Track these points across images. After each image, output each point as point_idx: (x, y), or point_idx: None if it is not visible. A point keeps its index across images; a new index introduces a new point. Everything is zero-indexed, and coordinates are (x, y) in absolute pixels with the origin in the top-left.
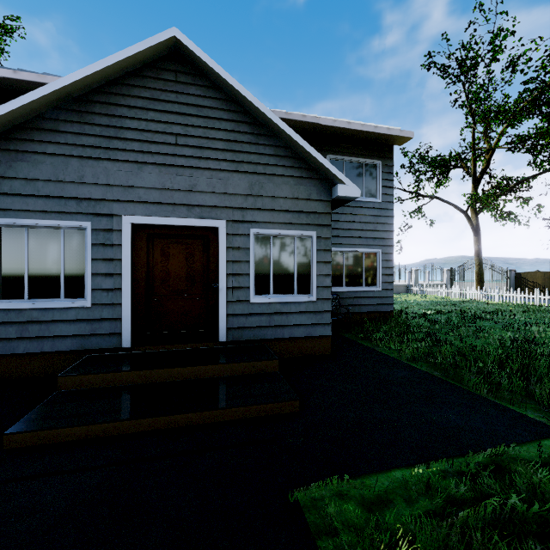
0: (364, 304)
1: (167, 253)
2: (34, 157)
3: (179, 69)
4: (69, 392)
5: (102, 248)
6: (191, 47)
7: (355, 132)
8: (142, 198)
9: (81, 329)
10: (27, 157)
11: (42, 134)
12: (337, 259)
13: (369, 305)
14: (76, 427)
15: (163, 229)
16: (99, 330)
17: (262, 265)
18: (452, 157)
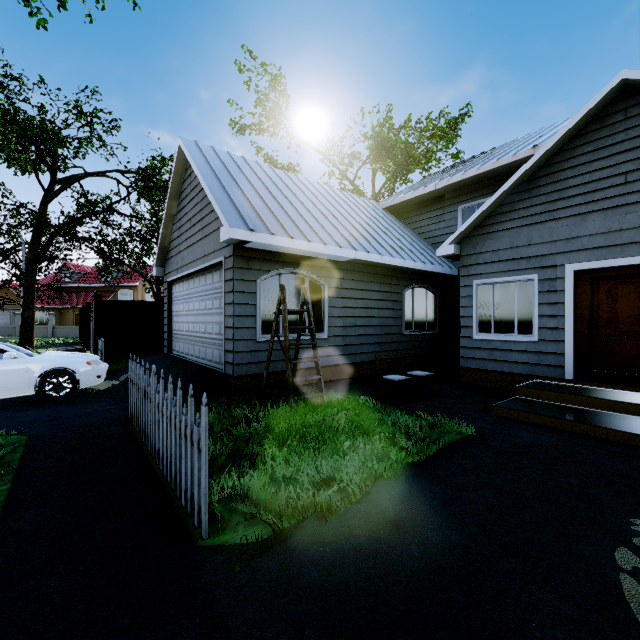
0: None
1: (613, 295)
2: (497, 234)
3: (629, 104)
4: (524, 398)
5: (547, 294)
6: None
7: None
8: (584, 246)
9: (529, 359)
10: (492, 236)
11: (502, 217)
12: None
13: None
14: (532, 414)
15: (609, 270)
16: (544, 361)
17: None
18: None
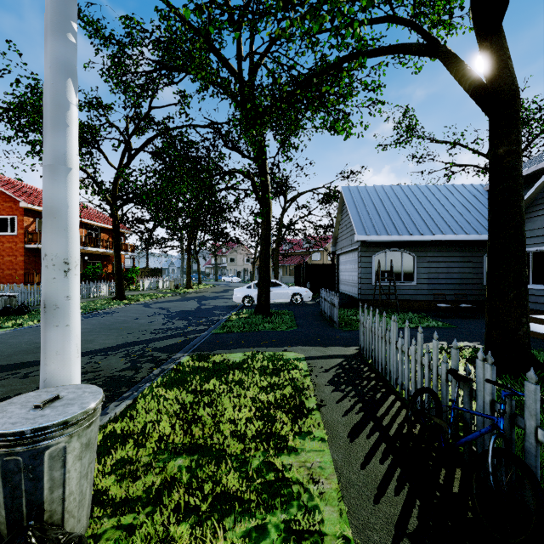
0: None
1: None
2: (533, 219)
3: None
4: None
5: None
6: None
7: None
8: None
9: None
10: (531, 220)
11: (536, 207)
12: None
13: None
14: None
15: None
16: None
17: None
18: None
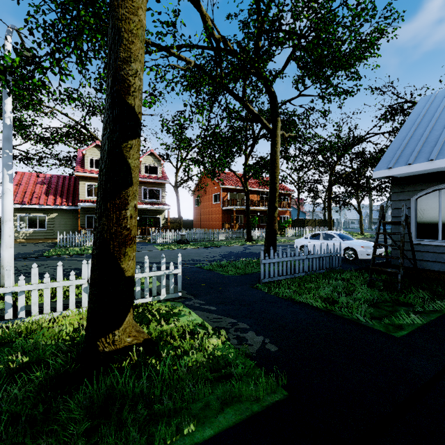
0: None
1: None
2: None
3: None
4: None
5: None
6: None
7: None
8: None
9: None
10: None
11: None
12: None
13: None
14: None
15: None
16: None
17: None
18: None
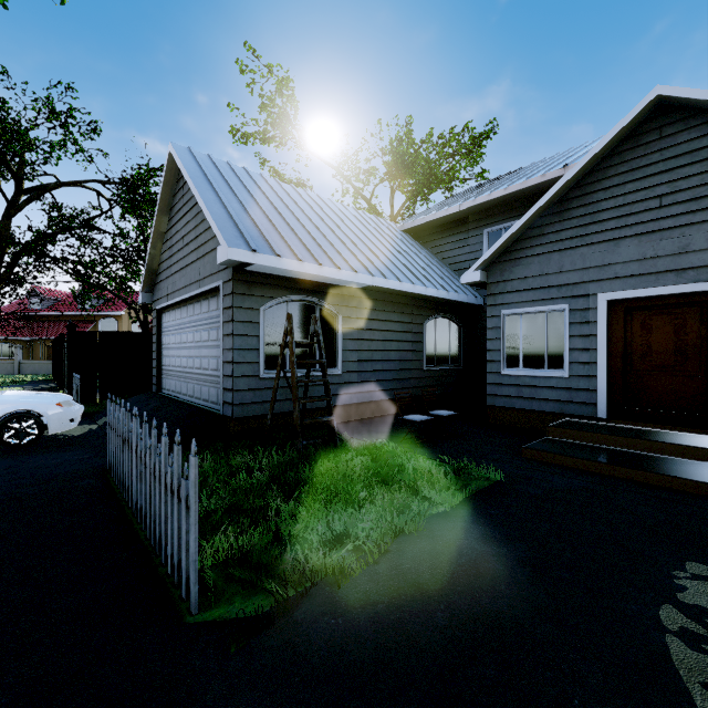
0: None
1: (648, 326)
2: (526, 260)
3: (663, 123)
4: (555, 439)
5: (578, 326)
6: (679, 95)
7: None
8: (618, 274)
9: (560, 396)
10: (521, 262)
11: (531, 241)
12: None
13: None
14: (564, 456)
15: (643, 300)
16: (575, 398)
17: None
18: None
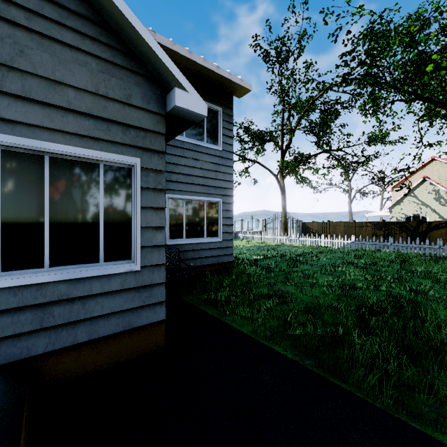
0: (206, 256)
1: None
2: None
3: None
4: None
5: None
6: None
7: (197, 67)
8: None
9: None
10: None
11: None
12: (177, 208)
13: (211, 257)
14: None
15: None
16: None
17: (24, 211)
18: (267, 133)
